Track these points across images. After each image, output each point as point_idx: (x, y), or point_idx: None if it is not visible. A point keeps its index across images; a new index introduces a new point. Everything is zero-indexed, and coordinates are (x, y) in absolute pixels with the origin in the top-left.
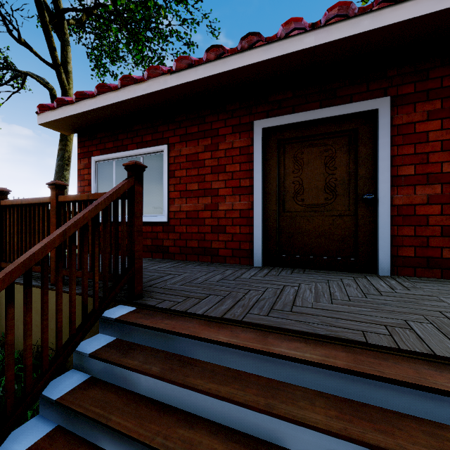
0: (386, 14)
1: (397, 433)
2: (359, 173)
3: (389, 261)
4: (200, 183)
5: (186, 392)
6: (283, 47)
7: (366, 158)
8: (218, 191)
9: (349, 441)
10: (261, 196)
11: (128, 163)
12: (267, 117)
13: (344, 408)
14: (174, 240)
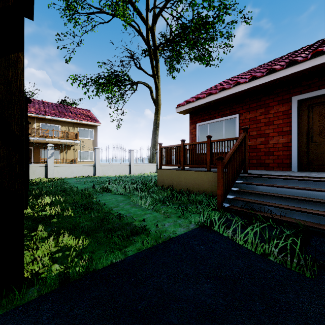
0: None
1: None
2: None
3: None
4: (258, 131)
5: (277, 188)
6: (311, 63)
7: None
8: (268, 134)
9: None
10: (296, 135)
11: (243, 127)
12: (300, 93)
13: None
14: None
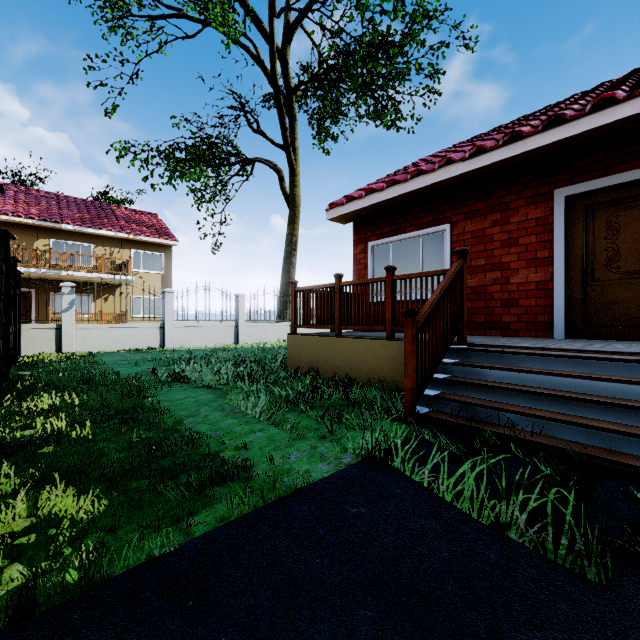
0: None
1: None
2: None
3: None
4: (488, 258)
5: (524, 375)
6: (591, 121)
7: None
8: (509, 265)
9: (635, 384)
10: (563, 266)
11: (458, 249)
12: (571, 183)
13: (636, 378)
14: None
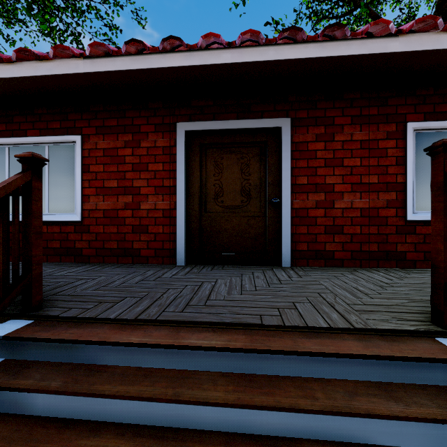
0: (286, 50)
1: (277, 392)
2: (268, 180)
3: (290, 254)
4: (120, 180)
5: (92, 401)
6: (203, 57)
7: (273, 168)
8: (140, 190)
9: (241, 408)
10: (184, 197)
11: (22, 154)
12: (190, 120)
13: (240, 381)
14: (89, 241)
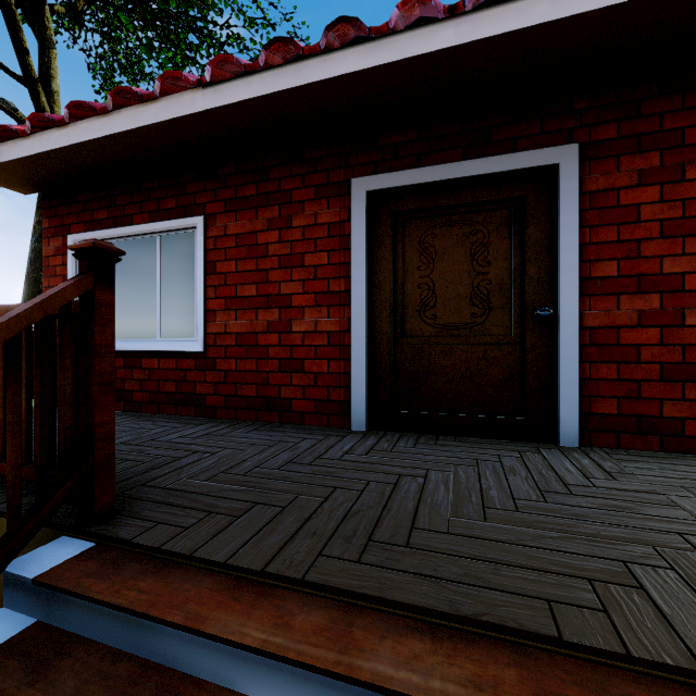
0: None
1: None
2: (528, 272)
3: (578, 422)
4: (261, 284)
5: None
6: (399, 46)
7: (539, 247)
8: (291, 299)
9: None
10: (364, 309)
11: (79, 244)
12: (375, 172)
13: None
14: (215, 383)
